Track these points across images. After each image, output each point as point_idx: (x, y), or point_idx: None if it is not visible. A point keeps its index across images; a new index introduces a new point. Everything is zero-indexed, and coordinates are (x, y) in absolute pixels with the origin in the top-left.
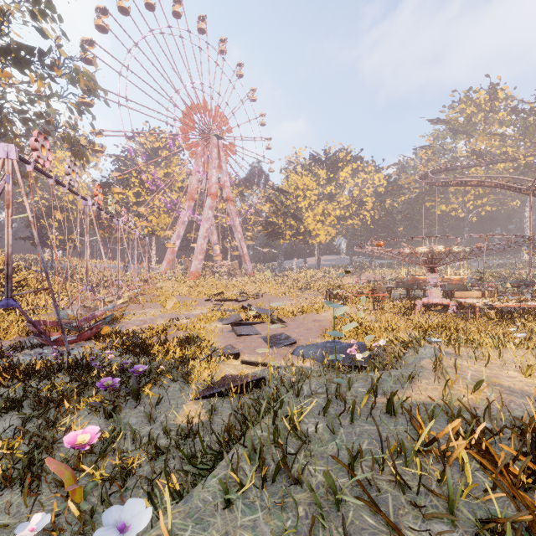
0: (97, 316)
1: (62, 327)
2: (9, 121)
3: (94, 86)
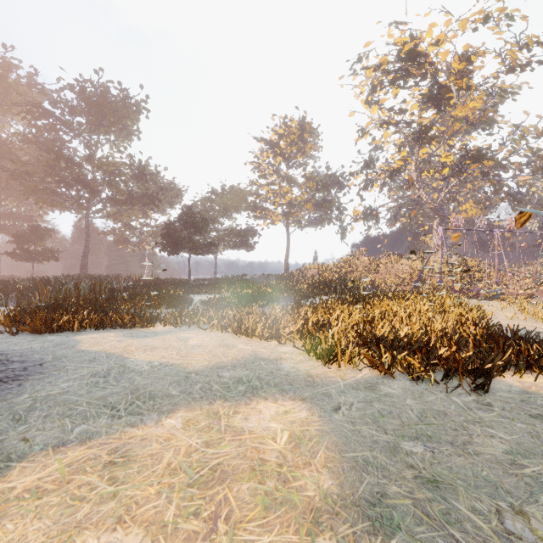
0: (475, 290)
1: (454, 291)
2: (497, 175)
3: (537, 133)
